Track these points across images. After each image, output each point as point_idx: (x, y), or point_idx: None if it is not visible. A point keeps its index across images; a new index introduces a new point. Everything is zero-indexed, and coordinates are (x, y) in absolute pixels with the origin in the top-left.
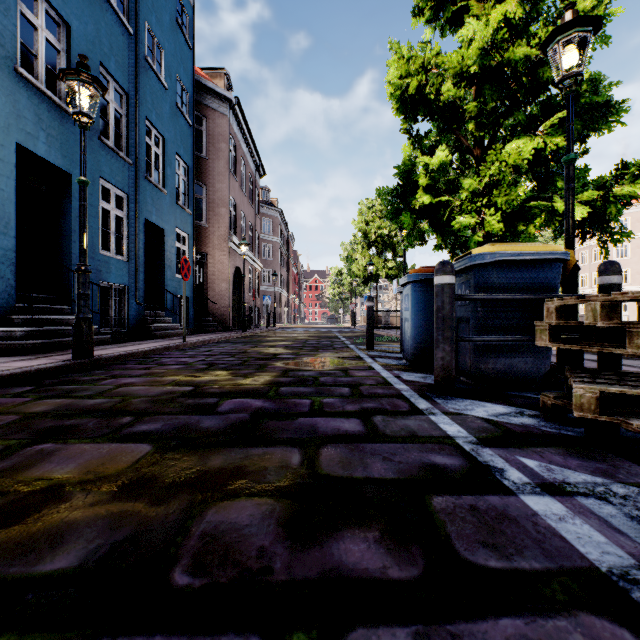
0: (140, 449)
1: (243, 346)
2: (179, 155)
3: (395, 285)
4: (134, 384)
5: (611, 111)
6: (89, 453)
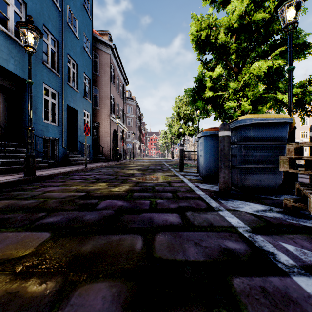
0: (43, 236)
1: (116, 169)
2: (85, 73)
3: (193, 138)
4: (54, 191)
5: (306, 48)
6: (9, 239)
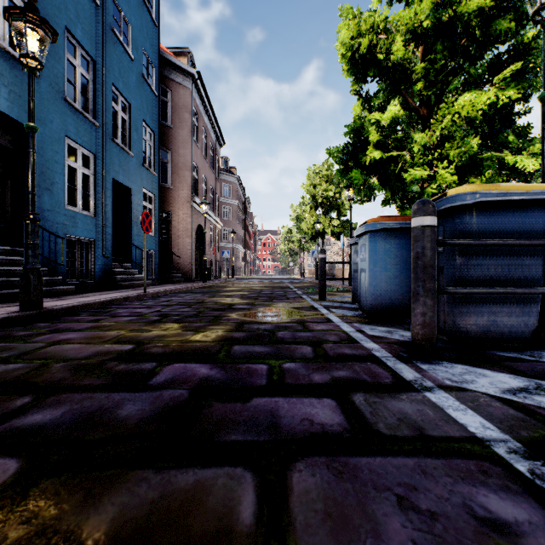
0: None
1: (201, 296)
2: (145, 122)
3: (342, 240)
4: (70, 341)
5: None
6: None
